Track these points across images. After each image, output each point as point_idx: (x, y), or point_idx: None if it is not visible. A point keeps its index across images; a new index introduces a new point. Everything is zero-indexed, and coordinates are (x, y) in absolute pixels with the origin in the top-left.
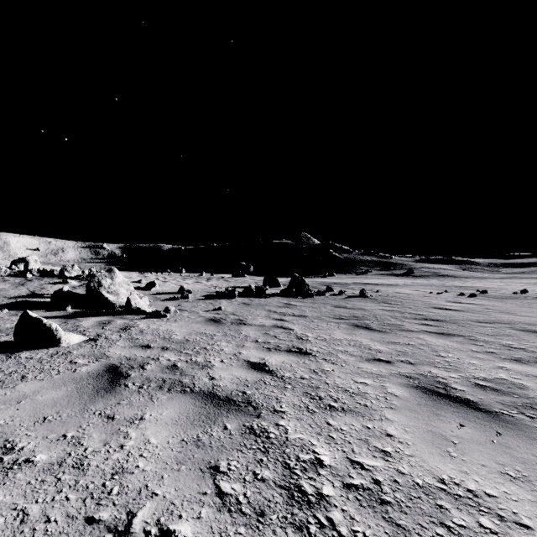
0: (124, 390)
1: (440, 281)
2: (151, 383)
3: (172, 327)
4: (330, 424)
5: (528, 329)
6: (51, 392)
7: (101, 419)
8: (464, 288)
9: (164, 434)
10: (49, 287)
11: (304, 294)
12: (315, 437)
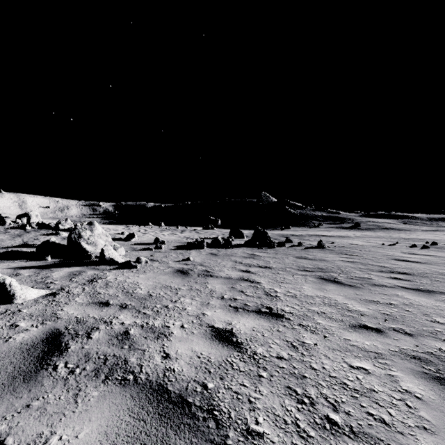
0: (48, 377)
1: (386, 233)
2: (88, 363)
3: (139, 279)
4: None
5: None
6: None
7: None
8: (412, 239)
9: None
10: (42, 238)
11: (267, 245)
12: None
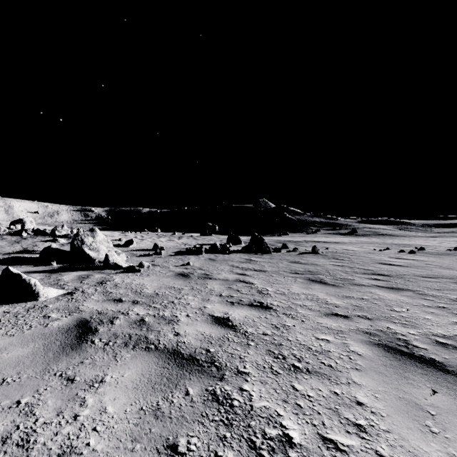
0: (90, 347)
1: (380, 239)
2: (117, 339)
3: (144, 281)
4: (296, 389)
5: None
6: (18, 349)
7: (61, 382)
8: (403, 245)
9: (122, 400)
10: (40, 244)
11: (263, 251)
12: (282, 406)
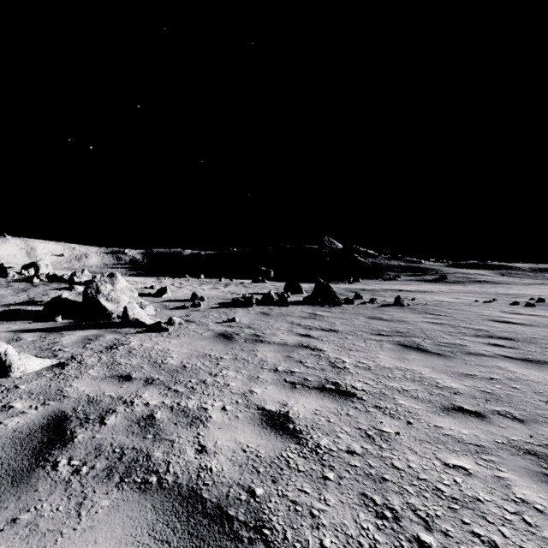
0: (45, 479)
1: (479, 287)
2: (99, 458)
3: (170, 346)
4: None
5: None
6: None
7: None
8: (512, 295)
9: None
10: (52, 293)
11: (331, 302)
12: None
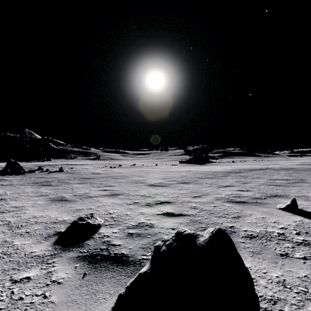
0: None
1: (109, 162)
2: None
3: None
4: None
5: (116, 177)
6: None
7: None
8: (116, 164)
9: None
10: None
11: (18, 173)
12: None
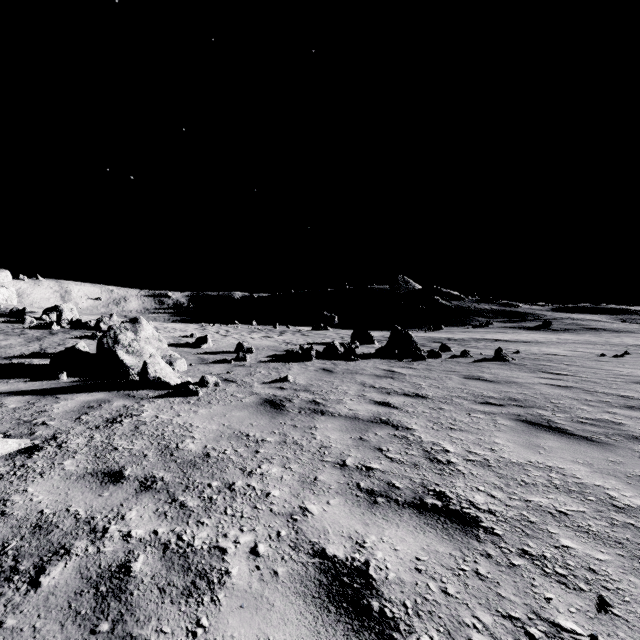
0: None
1: (598, 337)
2: None
3: (195, 418)
4: None
5: None
6: None
7: None
8: None
9: None
10: (70, 343)
11: (411, 356)
12: None
